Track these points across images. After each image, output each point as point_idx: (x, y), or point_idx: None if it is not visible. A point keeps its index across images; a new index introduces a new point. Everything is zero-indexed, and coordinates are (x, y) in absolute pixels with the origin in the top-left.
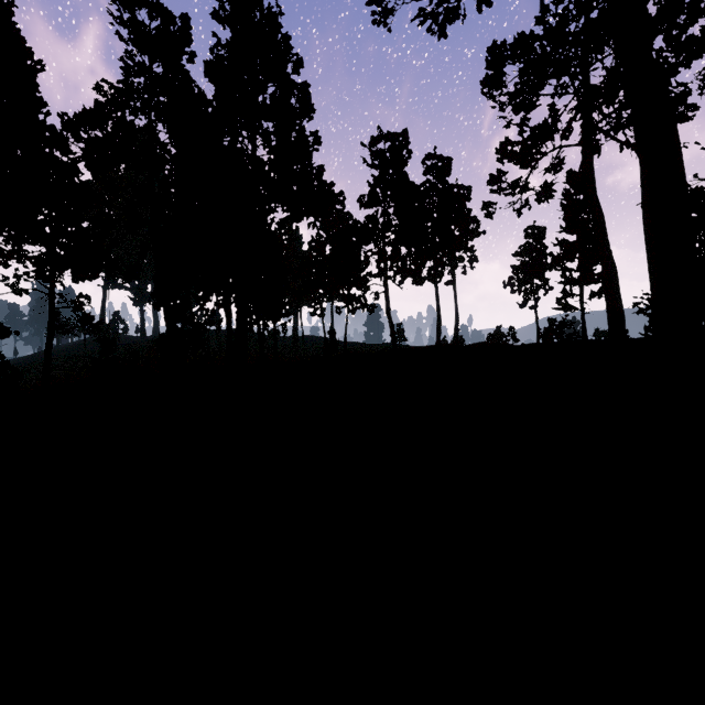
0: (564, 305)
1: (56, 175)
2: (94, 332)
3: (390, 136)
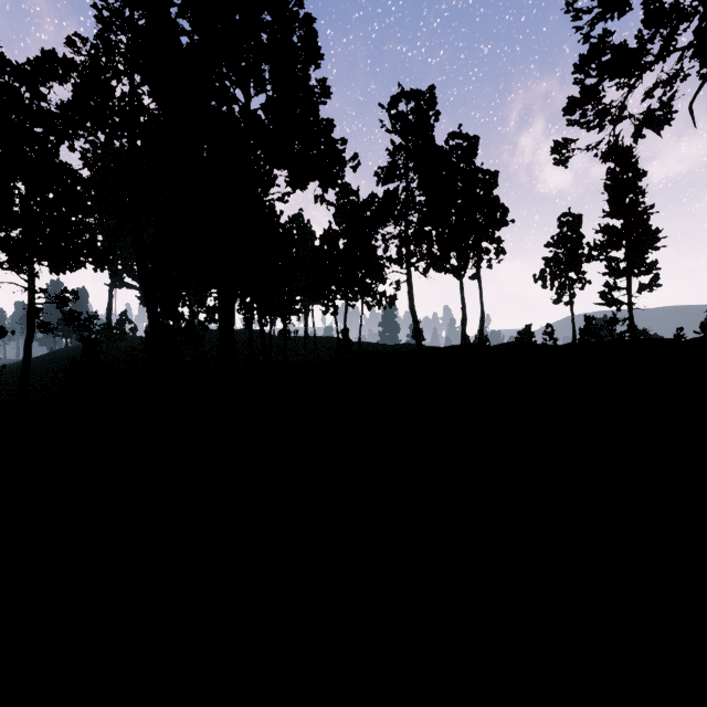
0: (609, 300)
1: (31, 152)
2: (81, 330)
3: (414, 94)
